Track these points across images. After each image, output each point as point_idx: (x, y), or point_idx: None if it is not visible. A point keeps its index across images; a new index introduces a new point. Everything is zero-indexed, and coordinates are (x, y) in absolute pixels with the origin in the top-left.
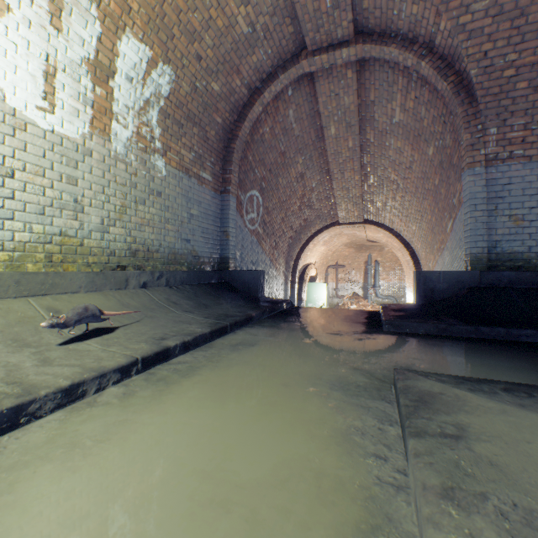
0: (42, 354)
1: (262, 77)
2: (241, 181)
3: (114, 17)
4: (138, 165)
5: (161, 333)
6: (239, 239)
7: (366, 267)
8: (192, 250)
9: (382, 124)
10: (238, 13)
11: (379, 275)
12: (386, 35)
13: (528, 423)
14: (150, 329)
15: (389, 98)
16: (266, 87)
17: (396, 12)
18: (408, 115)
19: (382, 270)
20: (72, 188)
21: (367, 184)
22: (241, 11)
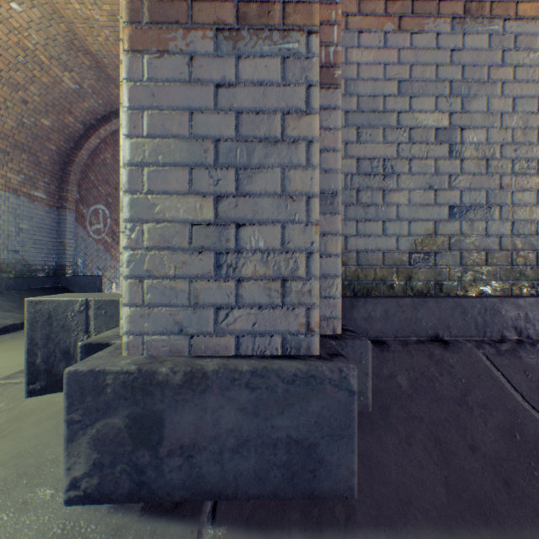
0: None
1: (98, 117)
2: (84, 197)
3: None
4: None
5: None
6: (82, 248)
7: None
8: (23, 260)
9: None
10: (63, 75)
11: None
12: None
13: None
14: None
15: None
16: (102, 126)
17: None
18: None
19: None
20: None
21: None
22: (67, 75)
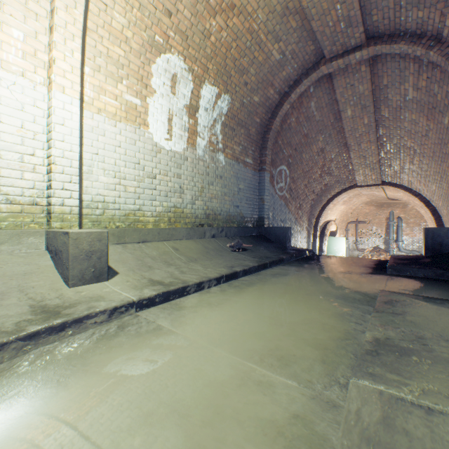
0: (179, 269)
1: (289, 84)
2: (273, 160)
3: (199, 77)
4: (209, 161)
5: (230, 264)
6: (271, 203)
7: (388, 223)
8: (240, 213)
9: (396, 102)
10: (272, 48)
11: (402, 230)
12: (395, 35)
13: (448, 313)
14: (222, 261)
15: (401, 81)
16: (293, 91)
17: (403, 18)
18: (421, 92)
19: (406, 226)
20: (179, 180)
21: (383, 152)
22: (275, 47)
